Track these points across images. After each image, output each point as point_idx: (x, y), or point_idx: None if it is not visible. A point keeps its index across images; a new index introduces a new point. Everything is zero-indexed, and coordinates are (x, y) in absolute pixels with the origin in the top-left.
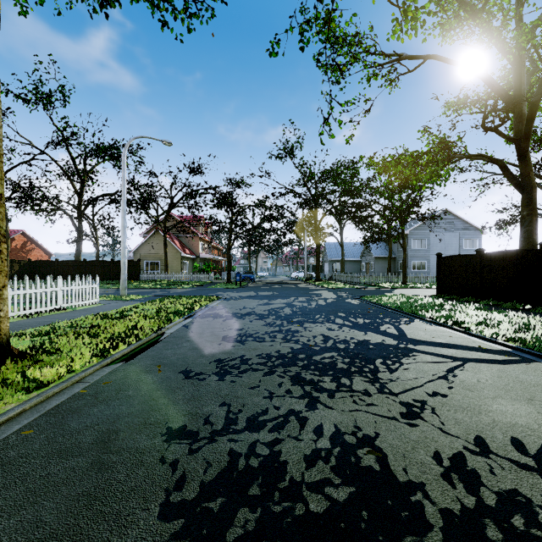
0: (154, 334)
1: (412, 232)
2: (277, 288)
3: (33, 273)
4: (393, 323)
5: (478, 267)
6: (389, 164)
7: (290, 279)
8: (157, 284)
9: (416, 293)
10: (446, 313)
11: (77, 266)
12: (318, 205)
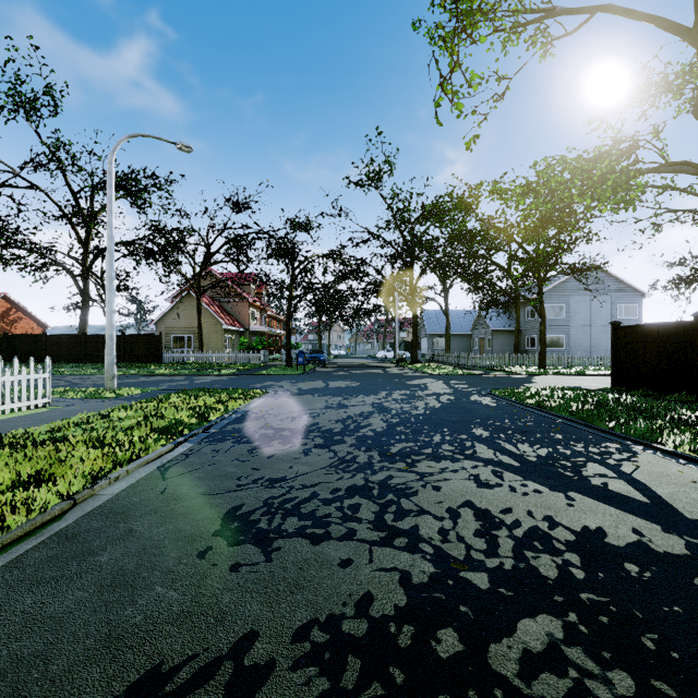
0: (59, 507)
1: (545, 295)
2: (357, 374)
3: (11, 353)
4: (602, 460)
5: (697, 343)
6: (543, 173)
7: (374, 360)
8: (183, 369)
9: (571, 383)
10: (696, 435)
11: (73, 342)
12: (415, 256)
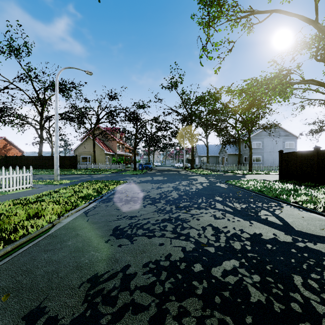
0: (47, 226)
1: (252, 138)
2: (166, 174)
3: (8, 164)
4: (267, 209)
5: (315, 160)
6: (248, 85)
7: (174, 167)
8: (87, 171)
9: (262, 178)
10: (308, 199)
11: (36, 159)
12: (192, 120)
